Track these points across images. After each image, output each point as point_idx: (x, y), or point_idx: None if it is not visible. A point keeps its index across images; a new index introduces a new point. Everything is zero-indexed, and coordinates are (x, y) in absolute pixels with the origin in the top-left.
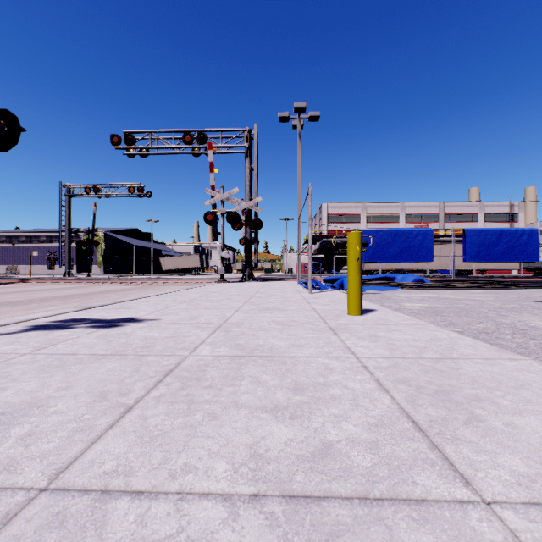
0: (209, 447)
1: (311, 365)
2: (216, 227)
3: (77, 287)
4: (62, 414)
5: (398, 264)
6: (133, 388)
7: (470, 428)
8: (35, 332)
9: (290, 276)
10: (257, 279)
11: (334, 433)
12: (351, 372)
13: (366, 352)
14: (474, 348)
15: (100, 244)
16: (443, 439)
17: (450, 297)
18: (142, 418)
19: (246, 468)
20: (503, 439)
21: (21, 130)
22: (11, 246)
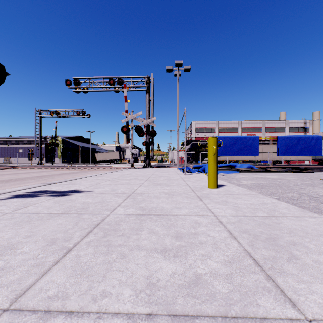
0: (120, 278)
1: (186, 220)
2: (128, 135)
3: (45, 171)
4: (25, 254)
5: (237, 157)
6: (73, 236)
7: (291, 264)
8: (16, 199)
9: (172, 164)
10: (153, 166)
11: (203, 267)
12: (211, 225)
13: (220, 212)
14: (288, 209)
15: (59, 145)
16: (274, 272)
17: (270, 177)
18: (77, 257)
19: (144, 294)
20: (314, 272)
21: (6, 74)
22: (6, 147)
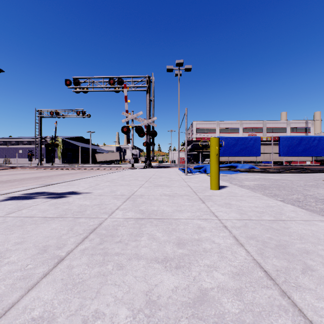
0: (115, 294)
1: (188, 225)
2: (129, 135)
3: (44, 172)
4: (12, 264)
5: (238, 158)
6: (66, 243)
7: (307, 276)
8: (11, 201)
9: (173, 165)
10: (153, 166)
11: (208, 281)
12: (216, 230)
13: (224, 215)
14: (295, 212)
15: (59, 146)
16: (289, 286)
17: (272, 178)
18: (69, 268)
19: (142, 315)
20: None
21: (0, 71)
22: (6, 147)
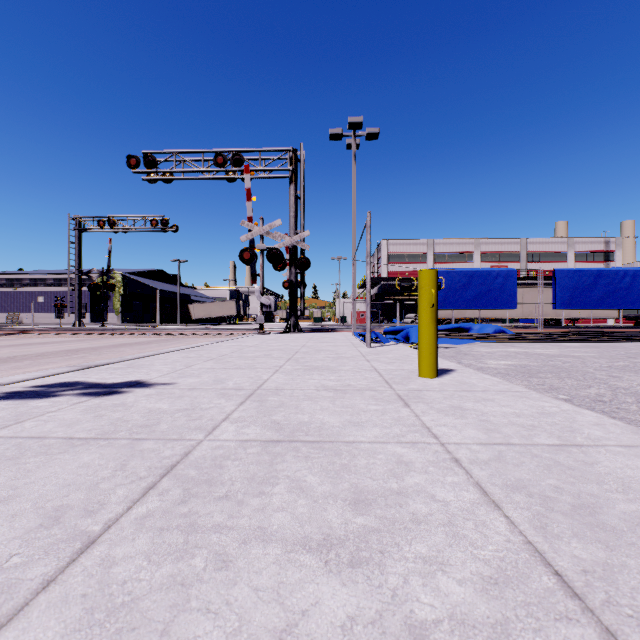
0: (206, 638)
1: (377, 457)
2: (254, 267)
3: (86, 339)
4: None
5: (472, 312)
6: (108, 499)
7: None
8: (5, 402)
9: (343, 326)
10: (303, 329)
11: (427, 601)
12: (436, 469)
13: (453, 435)
14: (603, 428)
15: (117, 288)
16: (620, 616)
17: (542, 353)
18: (105, 565)
19: None
20: None
21: None
22: (12, 291)
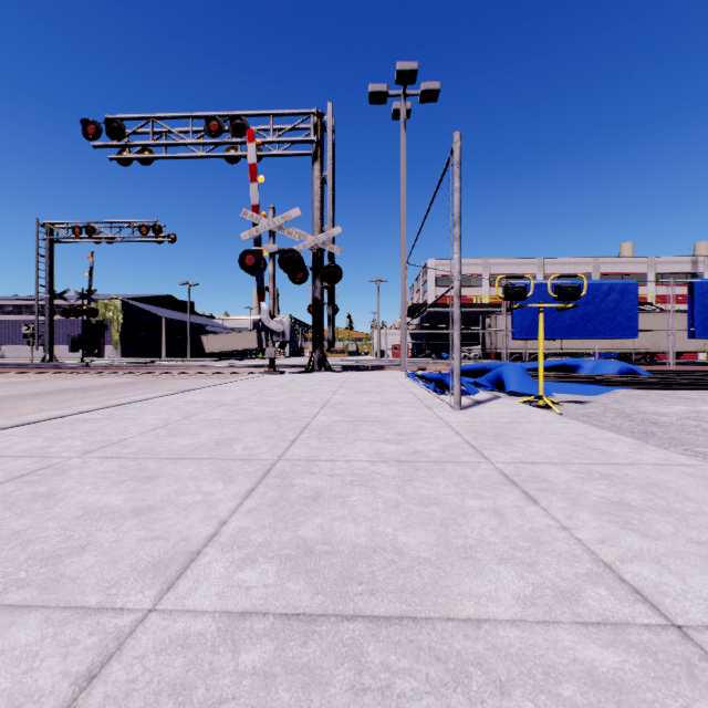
0: None
1: None
2: (261, 277)
3: (22, 382)
4: None
5: (548, 344)
6: None
7: None
8: None
9: (385, 362)
10: (333, 367)
11: None
12: None
13: None
14: None
15: (116, 316)
16: None
17: None
18: None
19: None
20: None
21: None
22: None
